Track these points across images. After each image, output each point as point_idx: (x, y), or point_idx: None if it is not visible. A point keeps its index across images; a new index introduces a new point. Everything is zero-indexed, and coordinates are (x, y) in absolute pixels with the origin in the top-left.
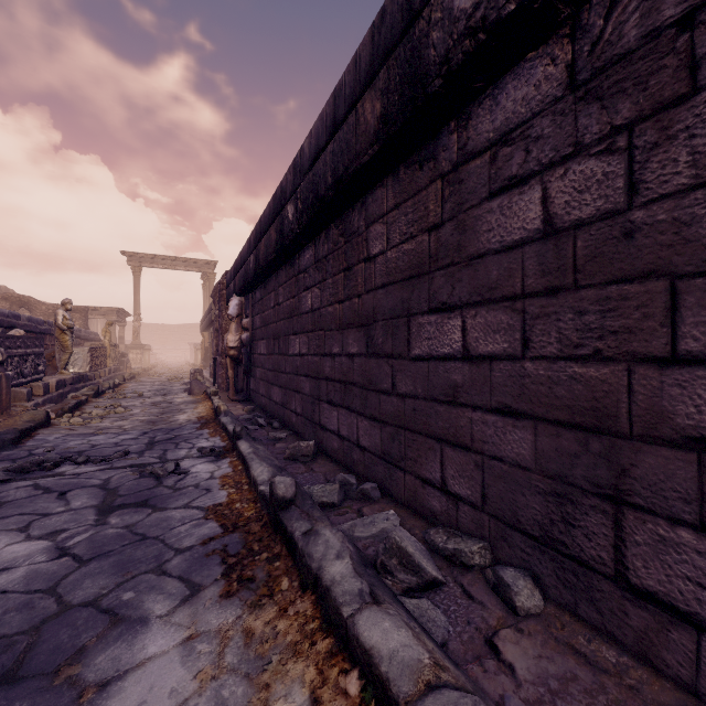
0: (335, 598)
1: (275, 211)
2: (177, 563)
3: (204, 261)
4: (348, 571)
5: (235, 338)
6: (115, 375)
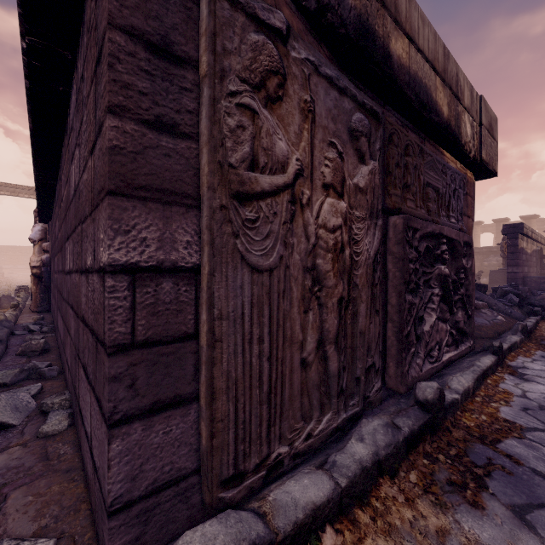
0: None
1: None
2: None
3: None
4: None
5: (38, 258)
6: None
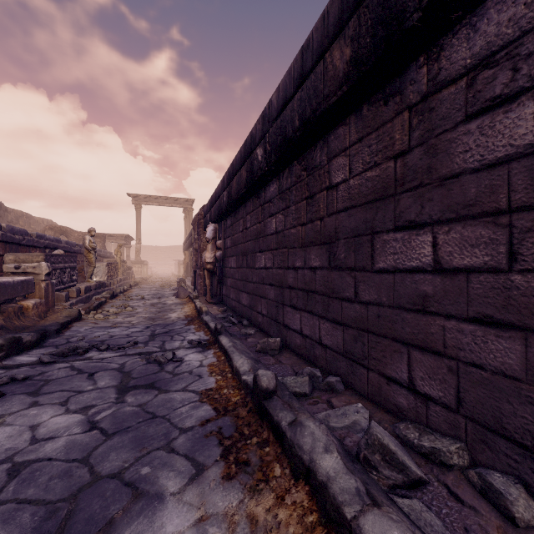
0: (334, 496)
1: (245, 155)
2: (182, 441)
3: (185, 199)
4: (339, 467)
5: (211, 255)
6: (124, 283)
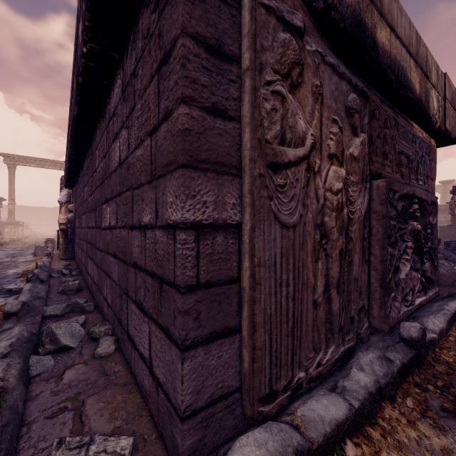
0: None
1: (68, 135)
2: None
3: None
4: (5, 345)
5: (64, 217)
6: None
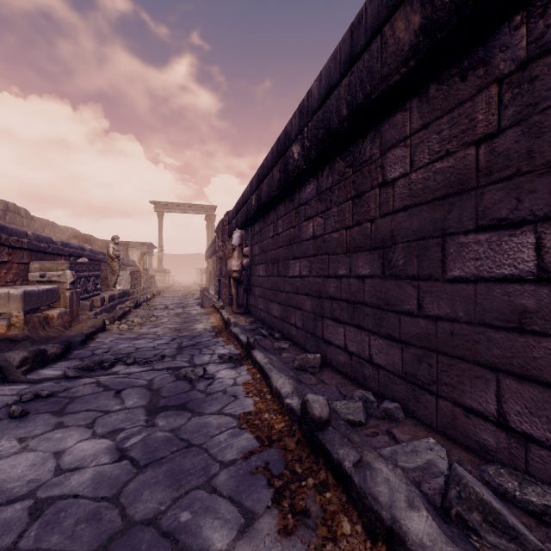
0: None
1: (278, 154)
2: (224, 479)
3: (207, 206)
4: (434, 532)
5: (237, 263)
6: (147, 292)
